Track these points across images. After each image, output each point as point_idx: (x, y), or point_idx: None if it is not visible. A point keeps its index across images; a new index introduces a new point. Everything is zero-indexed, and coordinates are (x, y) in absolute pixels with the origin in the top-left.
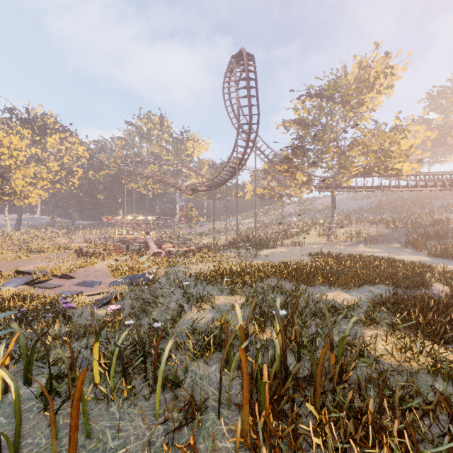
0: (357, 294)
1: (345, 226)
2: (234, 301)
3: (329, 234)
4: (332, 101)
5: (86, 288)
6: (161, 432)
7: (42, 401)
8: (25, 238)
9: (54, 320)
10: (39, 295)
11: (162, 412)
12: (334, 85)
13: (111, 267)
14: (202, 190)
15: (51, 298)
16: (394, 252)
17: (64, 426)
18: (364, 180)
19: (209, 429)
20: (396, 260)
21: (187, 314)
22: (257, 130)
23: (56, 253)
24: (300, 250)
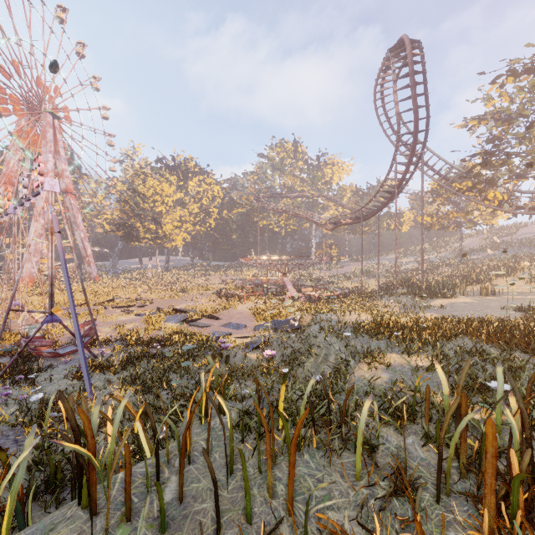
0: None
1: None
2: (415, 363)
3: None
4: None
5: (233, 330)
6: (367, 496)
7: (238, 432)
8: (173, 279)
9: (214, 359)
10: (196, 333)
11: (361, 474)
12: None
13: (252, 310)
14: (346, 223)
15: (206, 337)
16: None
17: (264, 461)
18: None
19: (427, 511)
20: None
21: (356, 371)
22: (425, 139)
23: (199, 294)
24: (497, 302)
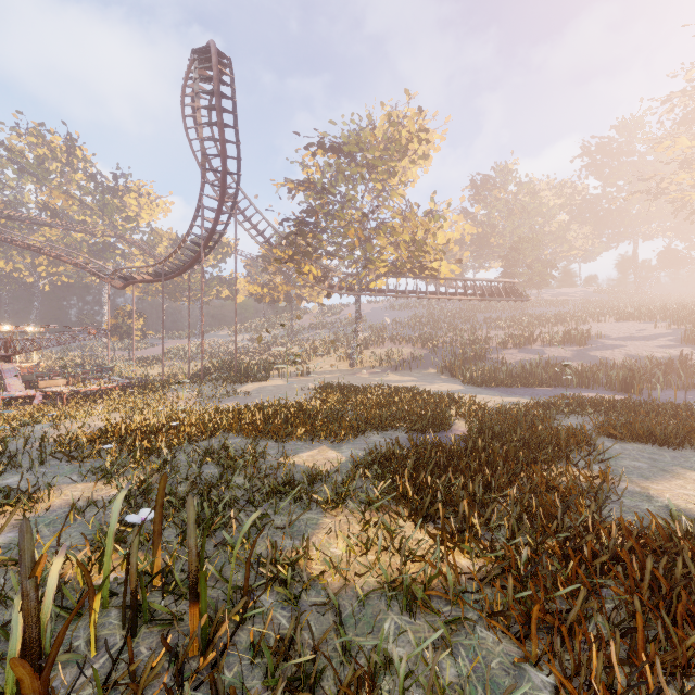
0: (348, 449)
1: (375, 346)
2: (91, 495)
3: (352, 357)
4: (355, 162)
5: None
6: None
7: None
8: None
9: None
10: None
11: None
12: (355, 138)
13: None
14: (142, 279)
15: None
16: (428, 380)
17: None
18: (396, 282)
19: None
20: (422, 391)
21: None
22: (237, 185)
23: None
24: (305, 383)
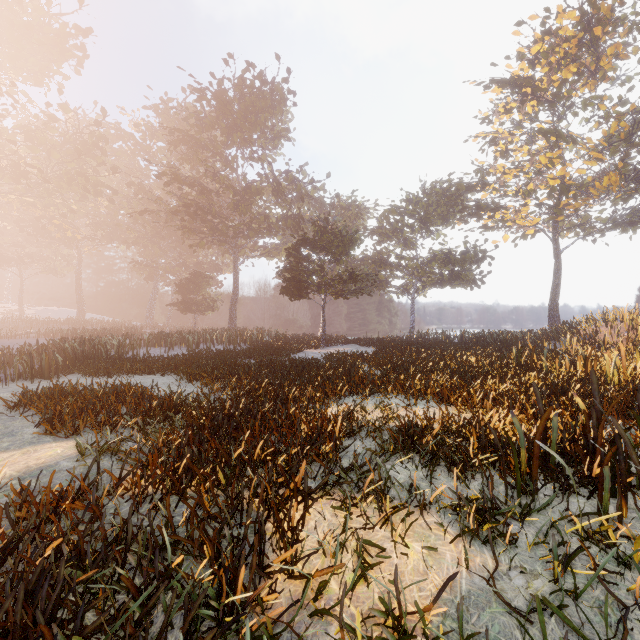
0: None
1: None
2: None
3: None
4: None
5: None
6: None
7: None
8: None
9: None
10: None
11: None
12: None
13: None
14: None
15: None
16: None
17: None
18: None
19: None
20: None
21: None
22: None
23: None
24: None
